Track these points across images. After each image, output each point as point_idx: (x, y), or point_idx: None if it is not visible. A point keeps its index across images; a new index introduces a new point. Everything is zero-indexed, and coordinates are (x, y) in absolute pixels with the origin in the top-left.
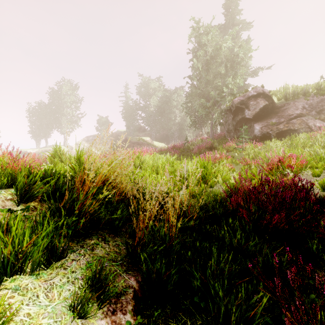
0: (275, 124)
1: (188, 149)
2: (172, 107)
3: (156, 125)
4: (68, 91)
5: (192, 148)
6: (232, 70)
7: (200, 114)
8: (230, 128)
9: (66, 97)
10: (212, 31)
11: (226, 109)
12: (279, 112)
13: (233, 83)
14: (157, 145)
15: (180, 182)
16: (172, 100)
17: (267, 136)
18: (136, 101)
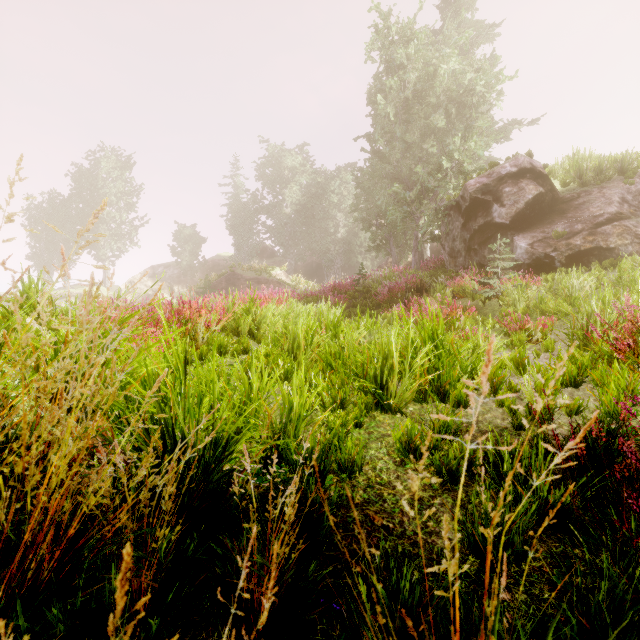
0: (564, 235)
1: (365, 293)
2: (329, 207)
3: (297, 244)
4: (113, 171)
5: (374, 289)
6: (460, 122)
7: (390, 217)
8: (457, 248)
9: (107, 183)
10: (418, 36)
11: (448, 205)
12: (569, 211)
13: (462, 149)
14: (298, 286)
15: (361, 390)
16: (331, 192)
17: (545, 263)
18: (256, 195)
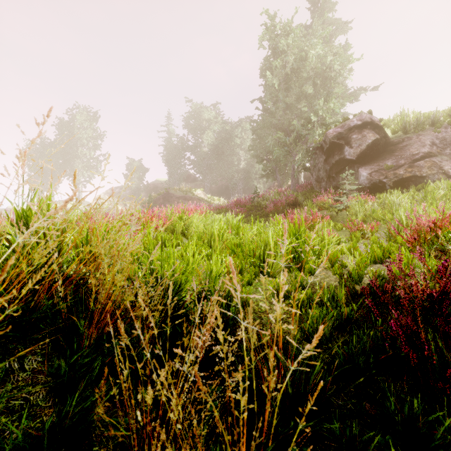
0: (392, 167)
1: (258, 206)
2: (234, 147)
3: (212, 173)
4: (84, 122)
5: (264, 204)
6: (323, 90)
7: (276, 155)
8: (321, 175)
9: (81, 131)
10: (294, 31)
11: (315, 147)
12: (396, 151)
13: (325, 108)
14: (212, 201)
15: (252, 264)
16: (235, 136)
17: (379, 186)
18: (183, 138)
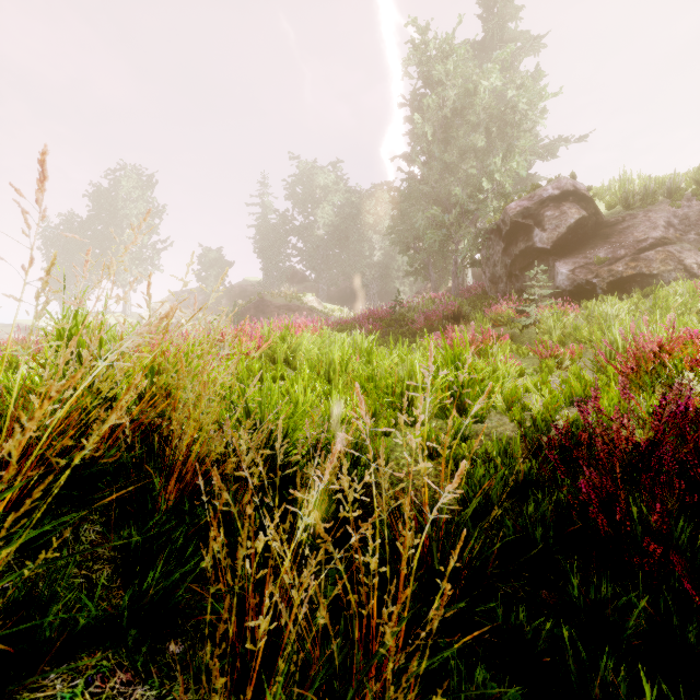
0: (606, 261)
1: (401, 320)
2: (365, 228)
3: (330, 268)
4: (134, 190)
5: (411, 317)
6: (501, 142)
7: (428, 241)
8: (498, 273)
9: (128, 204)
10: (457, 52)
11: (488, 229)
12: (613, 236)
13: (504, 169)
14: (331, 313)
15: (390, 406)
16: (366, 212)
17: (586, 290)
18: (286, 215)
